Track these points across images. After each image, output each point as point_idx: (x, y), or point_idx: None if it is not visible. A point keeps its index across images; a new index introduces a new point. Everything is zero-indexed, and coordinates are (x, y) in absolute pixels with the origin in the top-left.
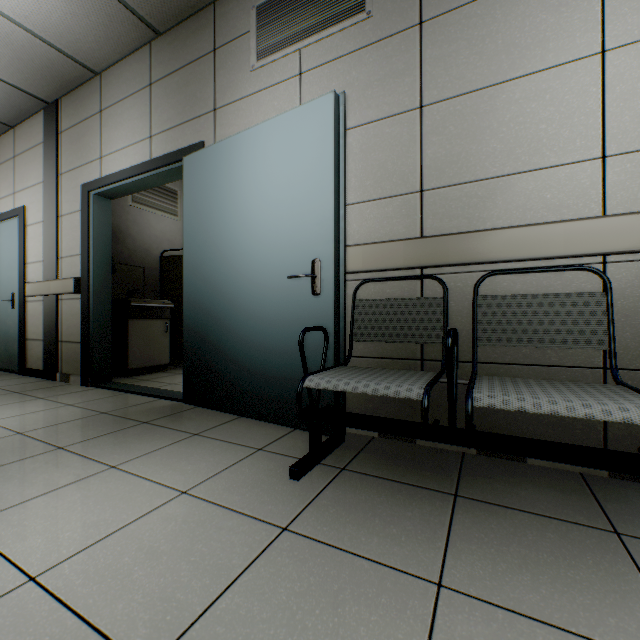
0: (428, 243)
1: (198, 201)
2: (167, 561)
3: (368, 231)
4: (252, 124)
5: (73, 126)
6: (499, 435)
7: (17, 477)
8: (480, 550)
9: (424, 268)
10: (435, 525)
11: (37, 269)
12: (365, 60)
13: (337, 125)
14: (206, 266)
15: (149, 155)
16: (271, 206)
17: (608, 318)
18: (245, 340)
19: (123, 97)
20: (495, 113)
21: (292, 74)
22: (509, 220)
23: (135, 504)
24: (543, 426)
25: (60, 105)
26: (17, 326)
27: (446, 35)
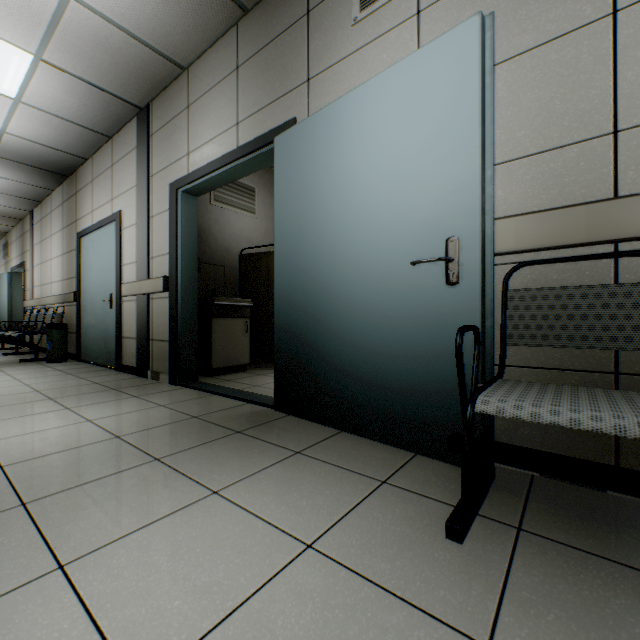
0: (632, 204)
1: (291, 184)
2: None
3: (521, 198)
4: (354, 87)
5: (162, 127)
6: None
7: (116, 497)
8: None
9: (623, 241)
10: None
11: (131, 270)
12: None
13: (483, 58)
14: (300, 257)
15: (236, 143)
16: (384, 177)
17: None
18: (349, 341)
19: (209, 88)
20: None
21: (406, 16)
22: None
23: (251, 559)
24: None
25: (151, 108)
26: (114, 325)
27: None
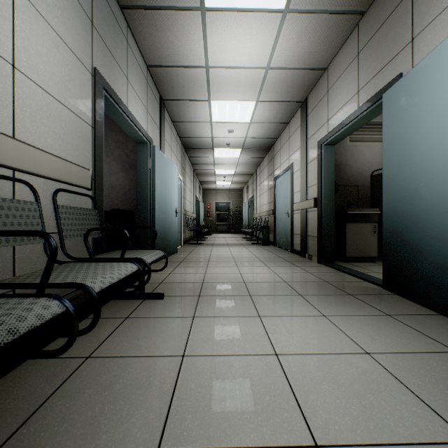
0: None
1: (394, 125)
2: (343, 391)
3: None
4: None
5: (313, 109)
6: None
7: (280, 303)
8: None
9: None
10: None
11: (297, 195)
12: None
13: None
14: (401, 177)
15: (356, 105)
16: None
17: None
18: (443, 242)
19: (340, 74)
20: None
21: None
22: None
23: (331, 344)
24: None
25: (307, 100)
26: (289, 227)
27: None
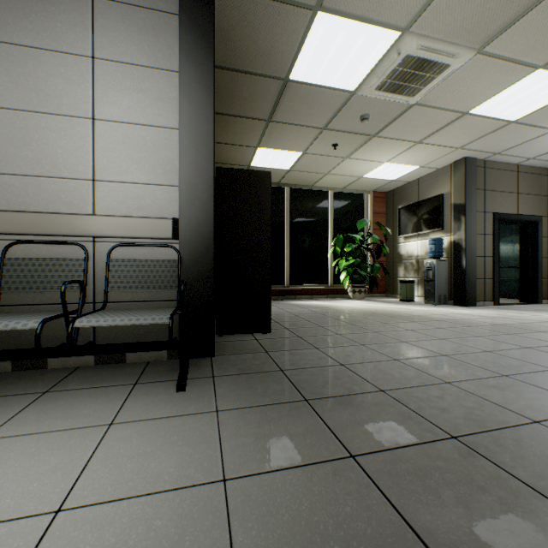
0: None
1: None
2: None
3: None
4: None
5: None
6: None
7: None
8: None
9: None
10: None
11: None
12: None
13: None
14: None
15: None
16: None
17: (84, 274)
18: None
19: None
20: (29, 131)
21: None
22: (39, 207)
23: None
24: (61, 342)
25: None
26: None
27: None
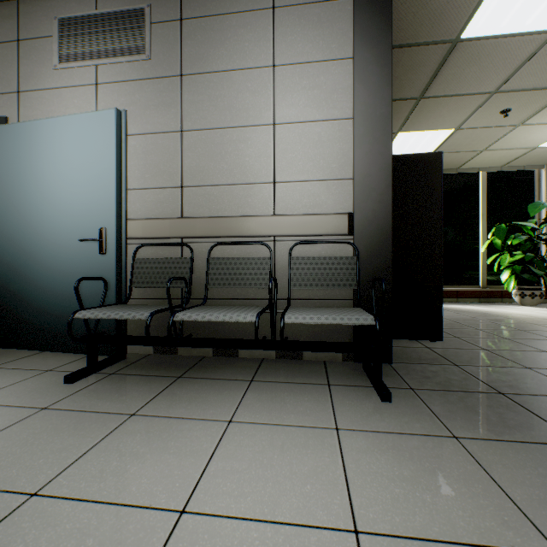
0: (184, 222)
1: None
2: None
3: (147, 210)
4: (55, 113)
5: None
6: (202, 338)
7: None
8: (171, 398)
9: (183, 238)
10: (153, 392)
11: None
12: (145, 89)
13: (120, 133)
14: (8, 226)
15: None
16: (68, 183)
17: (270, 271)
18: (45, 289)
19: None
20: (224, 145)
21: (90, 82)
22: (231, 212)
23: None
24: (247, 334)
25: None
26: None
27: (197, 88)
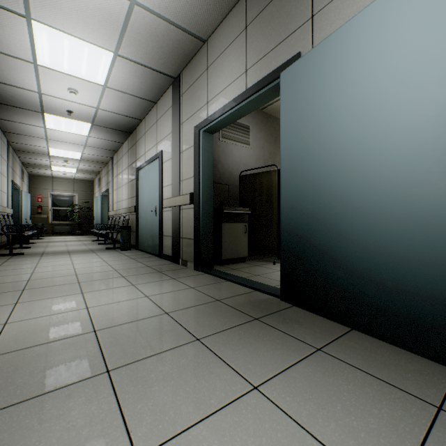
0: None
1: (297, 108)
2: None
3: None
4: (363, 8)
5: (189, 88)
6: None
7: (172, 376)
8: None
9: None
10: None
11: (168, 190)
12: None
13: None
14: (307, 170)
15: (244, 87)
16: (413, 80)
17: None
18: (364, 246)
19: (223, 50)
20: None
21: None
22: None
23: None
24: None
25: (181, 77)
26: (158, 227)
27: None
